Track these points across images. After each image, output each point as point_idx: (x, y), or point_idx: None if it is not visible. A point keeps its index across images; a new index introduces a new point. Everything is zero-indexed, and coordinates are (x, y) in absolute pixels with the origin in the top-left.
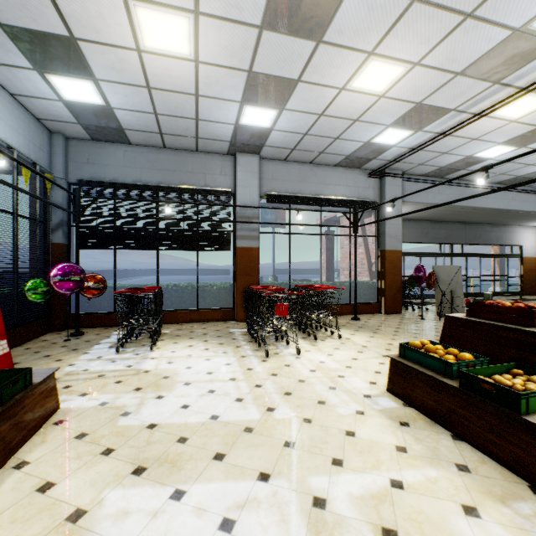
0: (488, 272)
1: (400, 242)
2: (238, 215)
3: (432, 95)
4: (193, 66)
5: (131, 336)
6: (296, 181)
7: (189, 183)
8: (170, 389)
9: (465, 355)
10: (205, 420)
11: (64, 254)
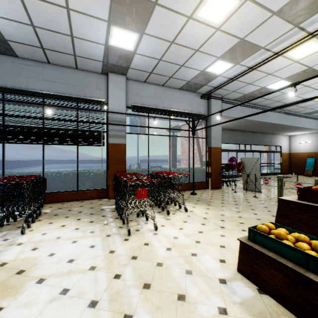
0: None
1: (220, 142)
2: (110, 119)
3: (252, 33)
4: None
5: (9, 218)
6: (153, 97)
7: (70, 93)
8: (16, 292)
9: None
10: None
11: None
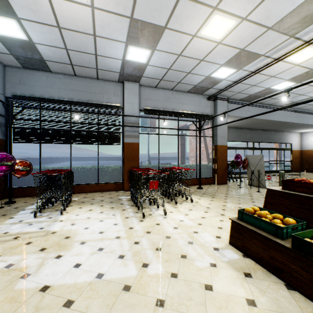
0: (270, 159)
1: (226, 140)
2: (125, 122)
3: (251, 44)
4: (90, 11)
5: (48, 203)
6: (163, 101)
7: (92, 100)
8: (68, 248)
9: (290, 220)
10: (92, 280)
11: (1, 146)
